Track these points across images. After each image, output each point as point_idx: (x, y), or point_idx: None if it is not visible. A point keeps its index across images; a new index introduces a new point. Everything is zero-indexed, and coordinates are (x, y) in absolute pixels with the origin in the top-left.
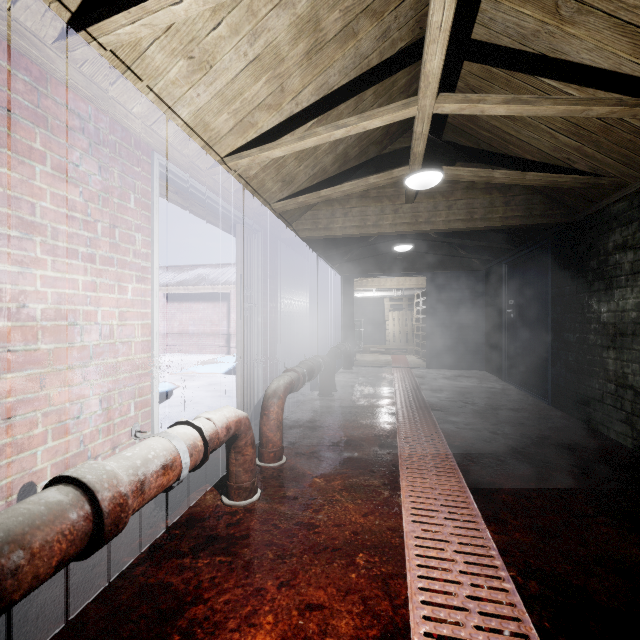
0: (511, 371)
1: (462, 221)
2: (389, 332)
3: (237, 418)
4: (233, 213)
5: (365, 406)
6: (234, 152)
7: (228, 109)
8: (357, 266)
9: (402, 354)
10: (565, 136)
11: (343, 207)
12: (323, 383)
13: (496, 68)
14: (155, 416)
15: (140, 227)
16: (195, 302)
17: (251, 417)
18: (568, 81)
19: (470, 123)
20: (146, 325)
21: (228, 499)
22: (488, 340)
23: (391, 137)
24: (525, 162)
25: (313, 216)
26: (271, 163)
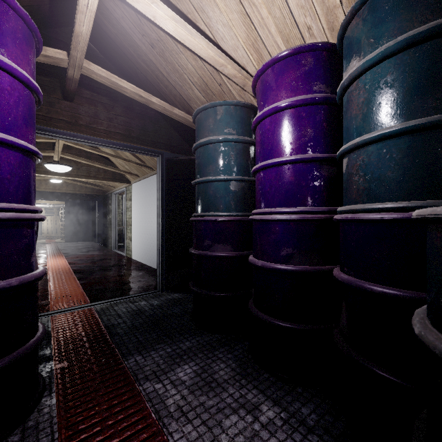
0: (98, 239)
1: (72, 190)
2: (44, 228)
3: None
4: None
5: None
6: None
7: None
8: None
9: (53, 239)
10: None
11: None
12: None
13: None
14: None
15: None
16: None
17: None
18: None
19: None
20: None
21: None
22: (93, 229)
23: None
24: None
25: None
26: None
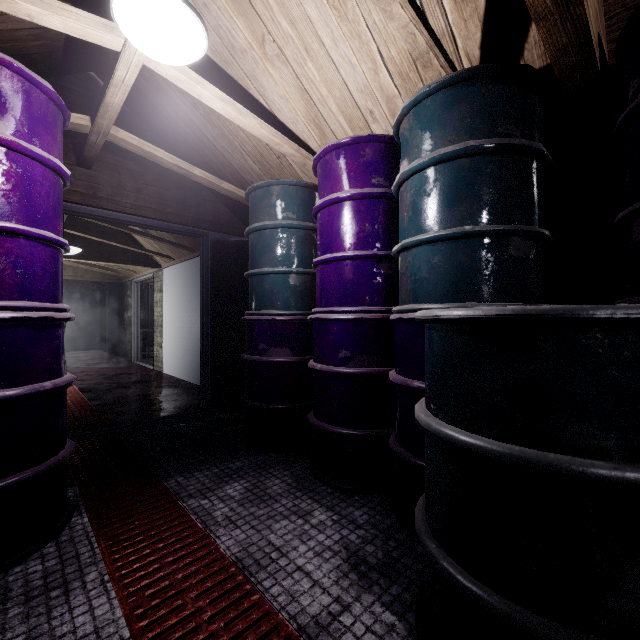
0: (110, 346)
1: (71, 276)
2: None
3: None
4: None
5: None
6: None
7: None
8: None
9: None
10: None
11: None
12: None
13: None
14: None
15: None
16: None
17: None
18: None
19: None
20: None
21: None
22: (102, 332)
23: None
24: None
25: None
26: None
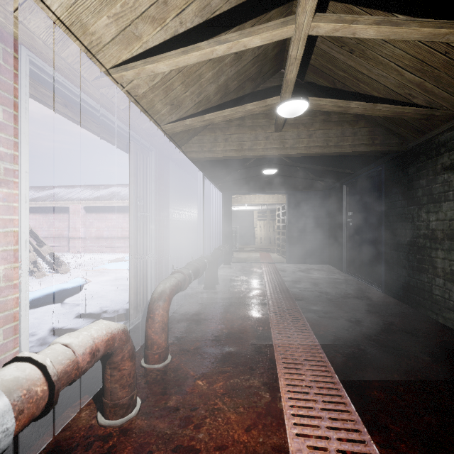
0: (350, 265)
1: (320, 147)
2: (257, 236)
3: (109, 335)
4: (124, 130)
5: (242, 297)
6: (120, 65)
7: (108, 12)
8: (234, 186)
9: (267, 252)
10: (410, 73)
11: (224, 134)
12: (208, 278)
13: (358, 7)
14: (24, 330)
15: (1, 124)
16: (109, 213)
17: (144, 312)
18: (422, 17)
19: (329, 64)
20: (11, 233)
21: (103, 417)
22: (331, 242)
23: (263, 76)
24: (372, 99)
25: (199, 140)
26: (159, 84)
